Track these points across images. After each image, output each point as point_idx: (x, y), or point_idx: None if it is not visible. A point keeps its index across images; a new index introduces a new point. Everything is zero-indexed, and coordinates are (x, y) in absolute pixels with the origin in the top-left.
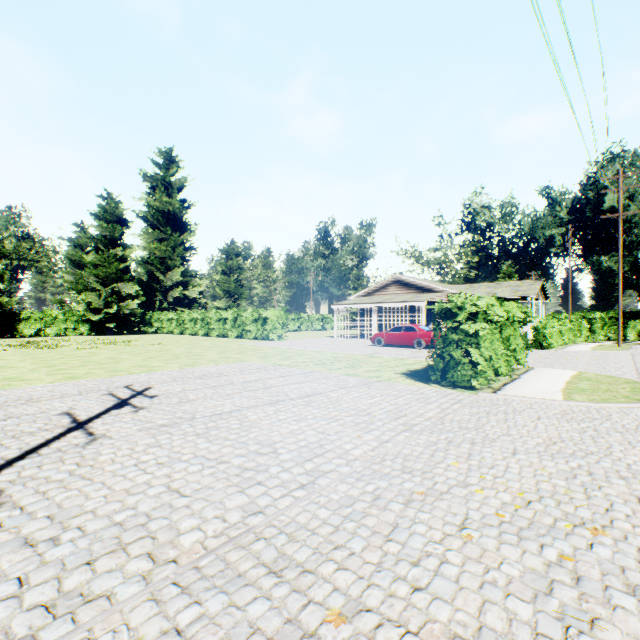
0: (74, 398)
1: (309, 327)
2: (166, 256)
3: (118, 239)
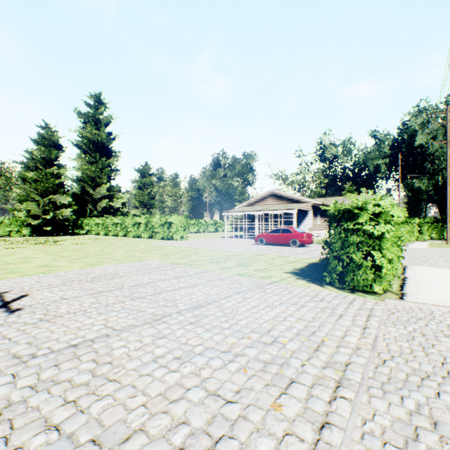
0: None
1: (206, 230)
2: (95, 175)
3: (54, 160)
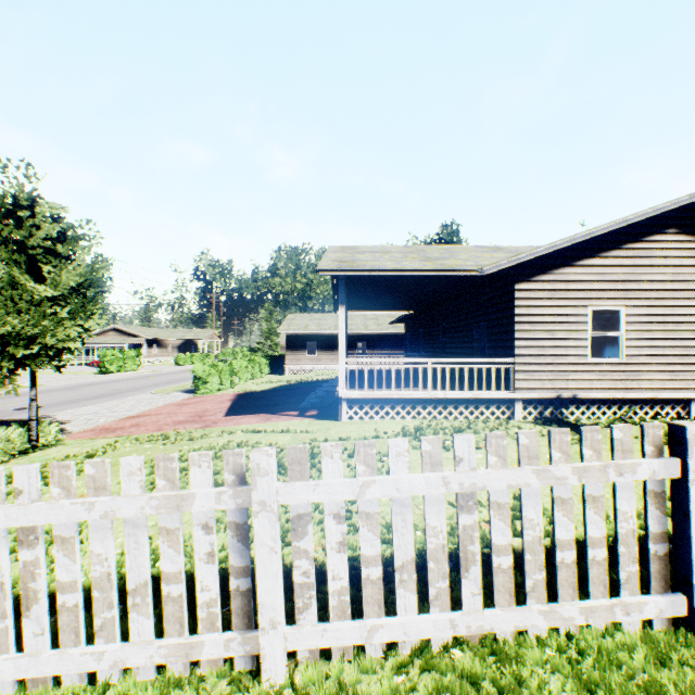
0: None
1: None
2: None
3: None
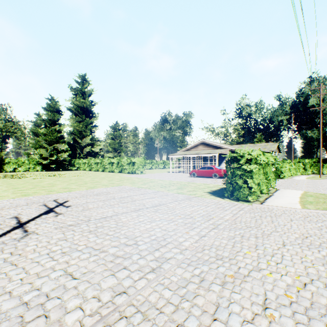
0: (23, 207)
1: (157, 167)
2: (82, 130)
3: (57, 121)
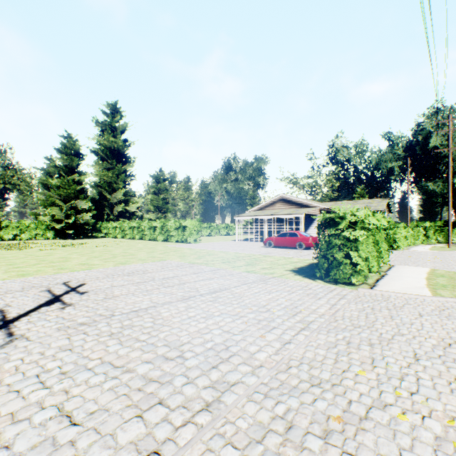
0: (14, 294)
1: (217, 233)
2: (112, 181)
3: (75, 168)
